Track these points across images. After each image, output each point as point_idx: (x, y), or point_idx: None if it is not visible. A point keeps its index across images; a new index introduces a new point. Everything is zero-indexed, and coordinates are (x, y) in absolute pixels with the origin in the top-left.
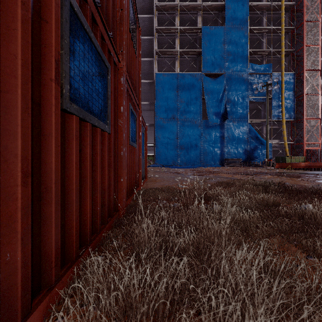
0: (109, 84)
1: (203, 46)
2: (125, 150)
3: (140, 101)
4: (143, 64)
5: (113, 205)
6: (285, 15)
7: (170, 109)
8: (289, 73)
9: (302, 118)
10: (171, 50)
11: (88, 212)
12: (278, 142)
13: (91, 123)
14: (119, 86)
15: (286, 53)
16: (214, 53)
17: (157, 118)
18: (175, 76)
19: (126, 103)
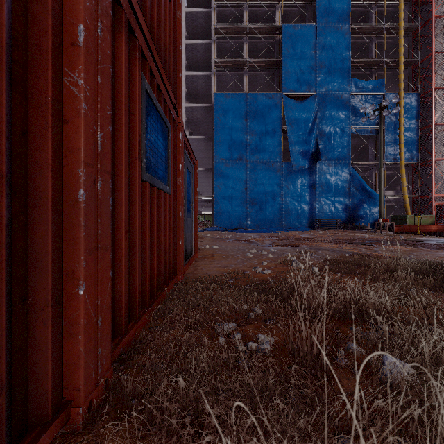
0: None
1: (284, 53)
2: (107, 188)
3: (180, 101)
4: (196, 80)
5: None
6: (404, 9)
7: (236, 146)
8: (410, 93)
9: (430, 159)
10: (237, 59)
11: None
12: (394, 194)
13: None
14: None
15: (405, 64)
16: (299, 63)
17: (217, 160)
18: (243, 98)
19: (111, 41)
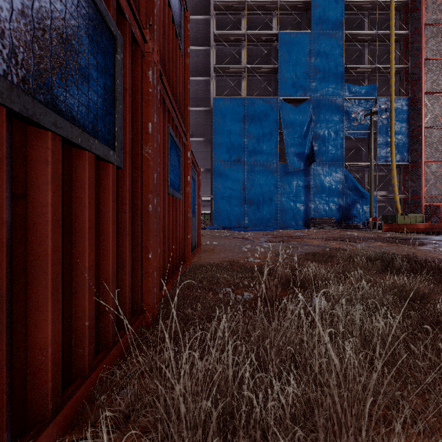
0: (120, 72)
1: (280, 60)
2: (157, 202)
3: (188, 128)
4: (196, 85)
5: (130, 305)
6: (395, 17)
7: (234, 148)
8: (400, 98)
9: (420, 161)
10: (235, 65)
11: (48, 343)
12: (386, 194)
13: (61, 135)
14: (145, 85)
15: (397, 70)
16: (295, 69)
17: (216, 161)
18: (241, 102)
19: (159, 120)
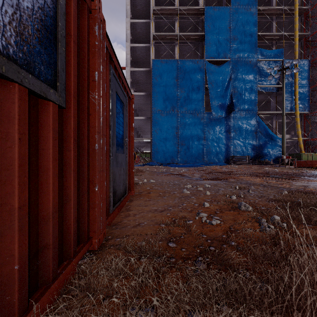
0: None
1: (206, 29)
2: None
3: None
4: (139, 50)
5: None
6: None
7: (169, 100)
8: (302, 60)
9: None
10: (170, 34)
11: None
12: (290, 137)
13: None
14: None
15: (299, 37)
16: (218, 36)
17: (154, 111)
18: (174, 63)
19: None
